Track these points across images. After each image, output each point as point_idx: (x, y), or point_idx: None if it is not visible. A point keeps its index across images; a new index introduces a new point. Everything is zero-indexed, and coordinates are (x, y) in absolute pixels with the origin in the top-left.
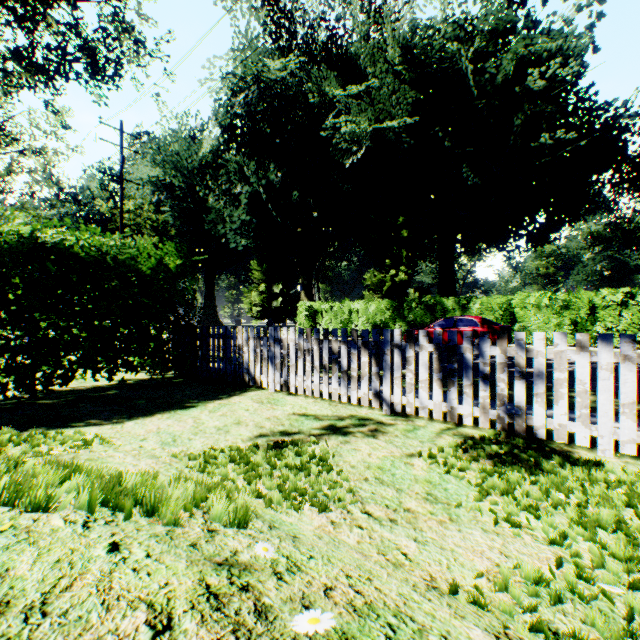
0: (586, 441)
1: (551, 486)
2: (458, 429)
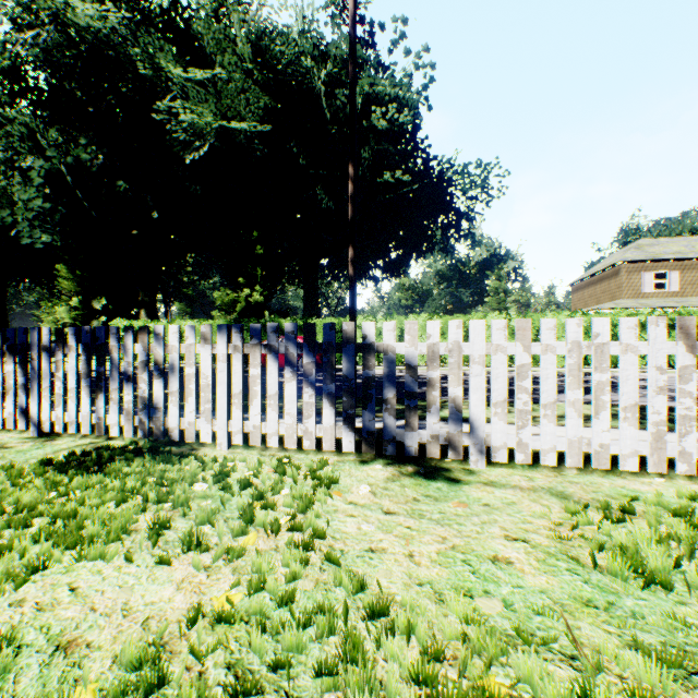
0: (209, 437)
1: (68, 486)
2: (102, 443)
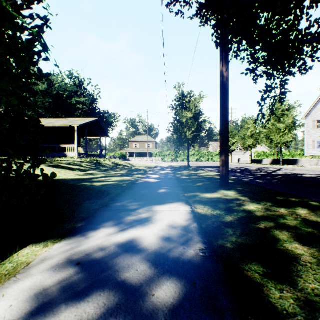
0: None
1: None
2: None
